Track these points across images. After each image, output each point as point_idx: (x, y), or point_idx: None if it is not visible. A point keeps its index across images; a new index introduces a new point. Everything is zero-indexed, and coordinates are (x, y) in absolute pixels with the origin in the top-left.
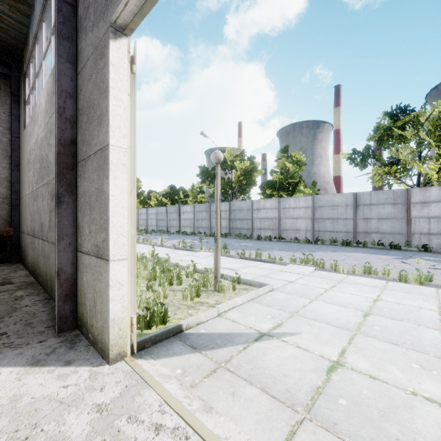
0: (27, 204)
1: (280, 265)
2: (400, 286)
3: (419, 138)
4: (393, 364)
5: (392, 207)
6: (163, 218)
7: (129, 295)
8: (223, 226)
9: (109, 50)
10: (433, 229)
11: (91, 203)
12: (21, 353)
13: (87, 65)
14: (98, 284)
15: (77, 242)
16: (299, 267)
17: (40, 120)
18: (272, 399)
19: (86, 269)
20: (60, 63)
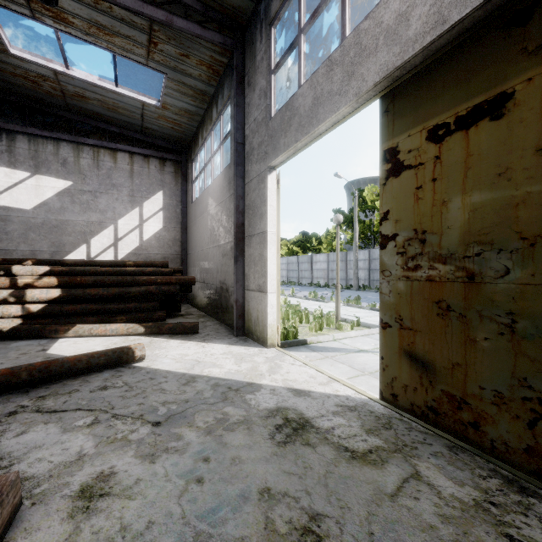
0: (197, 259)
1: None
2: None
3: None
4: None
5: None
6: (294, 268)
7: (276, 313)
8: (361, 277)
9: (267, 181)
10: None
11: (255, 262)
12: (222, 341)
13: (253, 182)
14: (260, 306)
15: (245, 284)
16: None
17: (211, 201)
18: (353, 368)
19: (252, 299)
20: (237, 180)
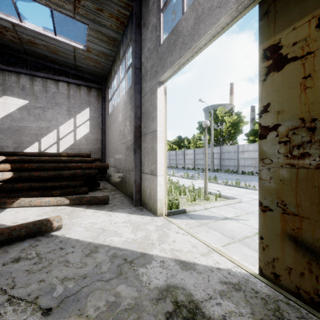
0: (111, 152)
1: (252, 190)
2: None
3: None
4: None
5: None
6: (173, 158)
7: (164, 190)
8: (215, 164)
9: (157, 92)
10: None
11: (148, 153)
12: (125, 210)
13: (147, 95)
14: (152, 185)
15: (141, 169)
16: None
17: (119, 113)
18: (224, 235)
19: (146, 180)
20: (135, 94)
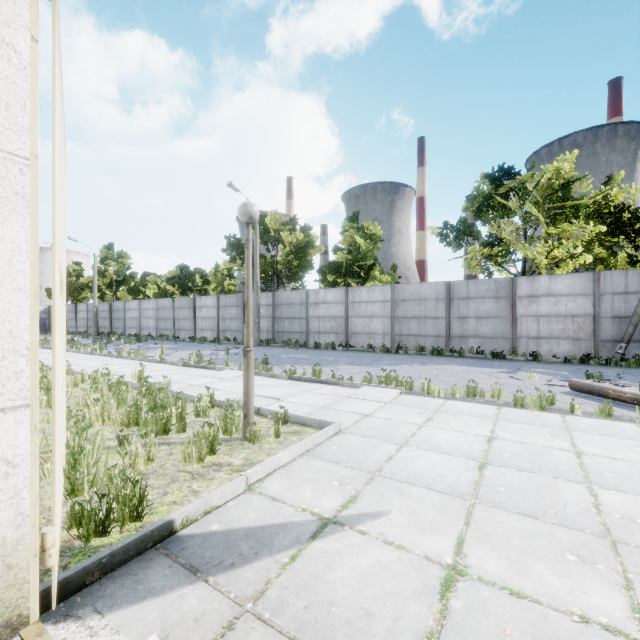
0: None
1: (349, 388)
2: (516, 413)
3: (526, 212)
4: (538, 558)
5: (494, 301)
6: (168, 316)
7: (35, 485)
8: (264, 328)
9: None
10: (542, 332)
11: None
12: None
13: None
14: None
15: None
16: (377, 391)
17: None
18: None
19: None
20: None
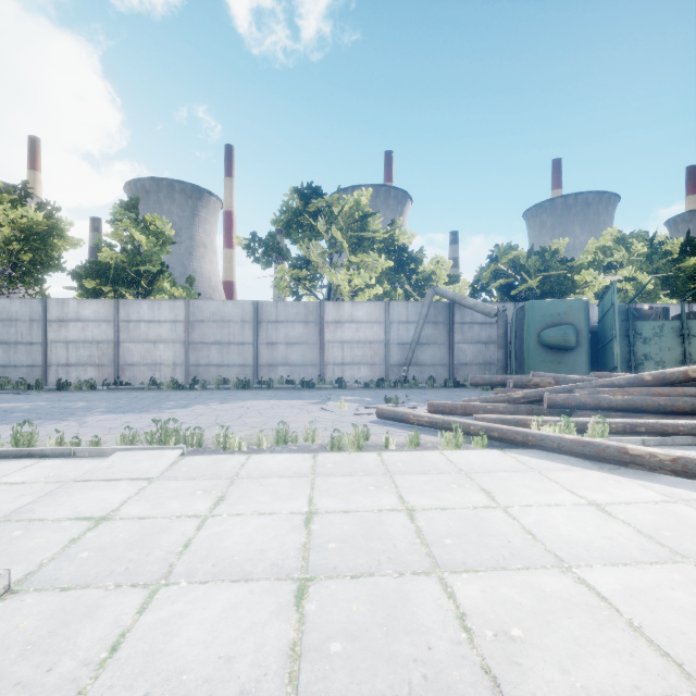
0: None
1: (89, 460)
2: (334, 461)
3: (332, 237)
4: None
5: (304, 326)
6: None
7: None
8: None
9: None
10: (346, 358)
11: None
12: None
13: None
14: None
15: None
16: (141, 457)
17: None
18: None
19: None
20: None
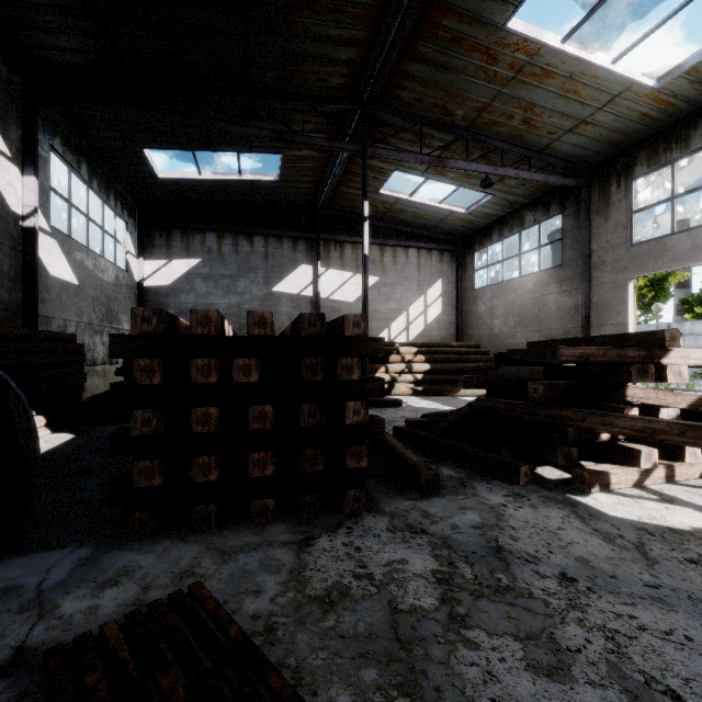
0: (487, 341)
1: None
2: None
3: None
4: None
5: None
6: None
7: None
8: None
9: (628, 288)
10: None
11: None
12: None
13: (604, 286)
14: None
15: None
16: None
17: (522, 293)
18: None
19: None
20: (584, 283)
